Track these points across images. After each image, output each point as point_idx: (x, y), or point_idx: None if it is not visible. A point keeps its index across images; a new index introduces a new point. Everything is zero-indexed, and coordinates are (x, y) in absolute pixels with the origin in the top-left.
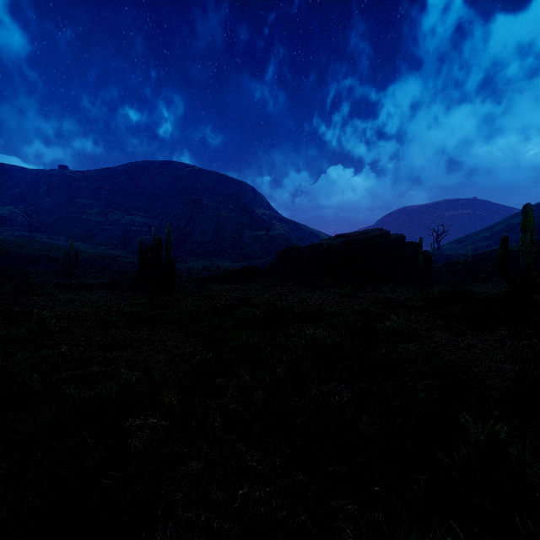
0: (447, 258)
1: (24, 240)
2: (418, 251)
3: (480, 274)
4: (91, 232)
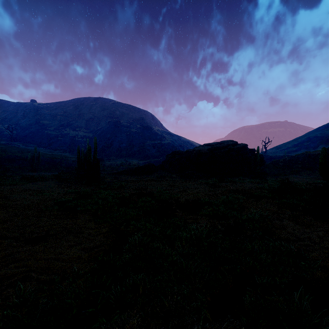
0: (271, 158)
1: (7, 147)
2: (257, 154)
3: (294, 169)
4: (50, 141)
